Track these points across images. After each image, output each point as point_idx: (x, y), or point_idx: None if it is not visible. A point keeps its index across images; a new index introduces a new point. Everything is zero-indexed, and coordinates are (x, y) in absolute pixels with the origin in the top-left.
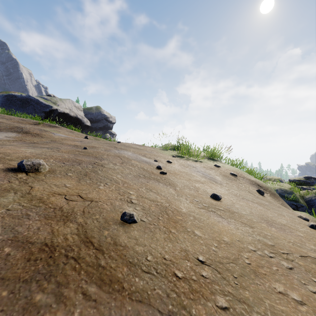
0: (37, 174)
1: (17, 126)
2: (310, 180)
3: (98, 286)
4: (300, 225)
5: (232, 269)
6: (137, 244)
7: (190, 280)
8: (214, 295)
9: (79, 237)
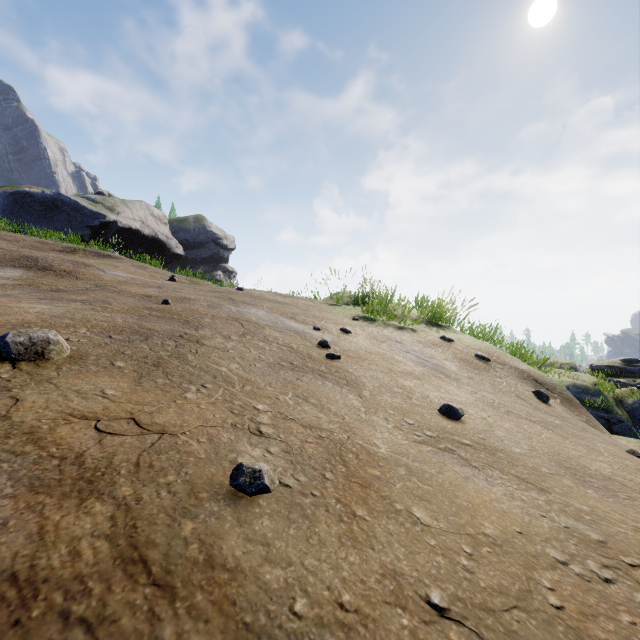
0: (41, 364)
1: (26, 255)
2: (634, 367)
3: None
4: None
5: (520, 630)
6: (267, 559)
7: None
8: None
9: (114, 545)
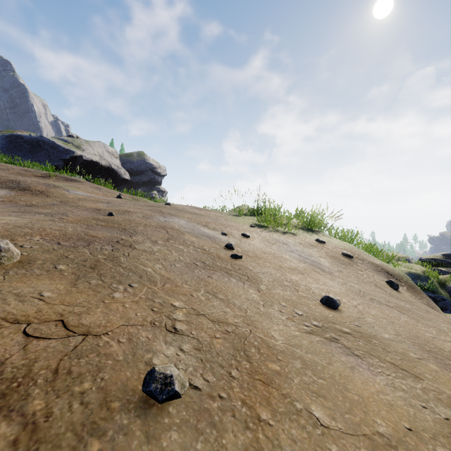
0: None
1: (12, 179)
2: None
3: None
4: None
5: None
6: None
7: None
8: None
9: None
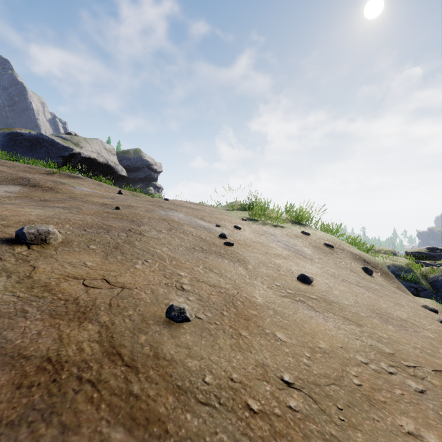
0: (45, 246)
1: (21, 176)
2: (435, 253)
3: (127, 429)
4: (427, 320)
5: (334, 395)
6: (189, 355)
7: (271, 415)
8: (309, 441)
9: (101, 346)
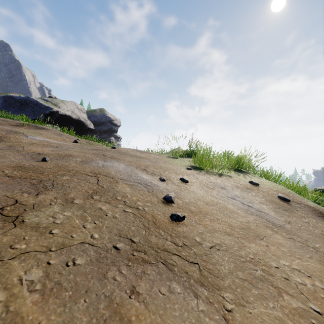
0: None
1: None
2: None
3: None
4: None
5: None
6: None
7: None
8: None
9: None
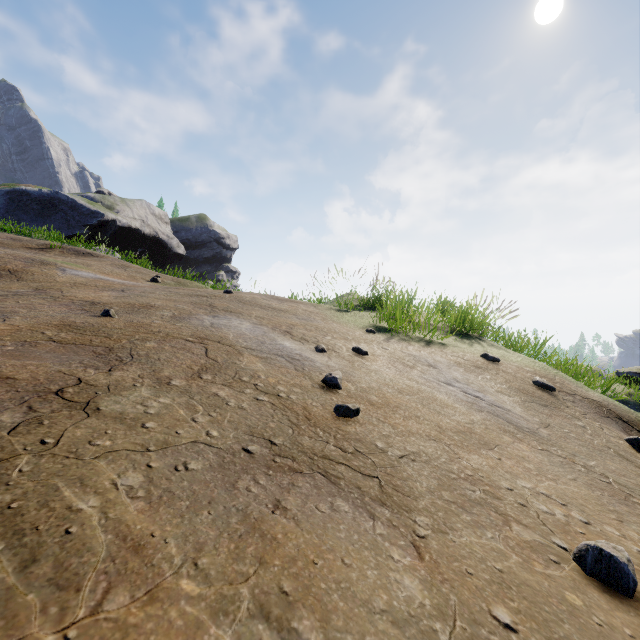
0: None
1: None
2: None
3: None
4: None
5: None
6: None
7: None
8: None
9: None
